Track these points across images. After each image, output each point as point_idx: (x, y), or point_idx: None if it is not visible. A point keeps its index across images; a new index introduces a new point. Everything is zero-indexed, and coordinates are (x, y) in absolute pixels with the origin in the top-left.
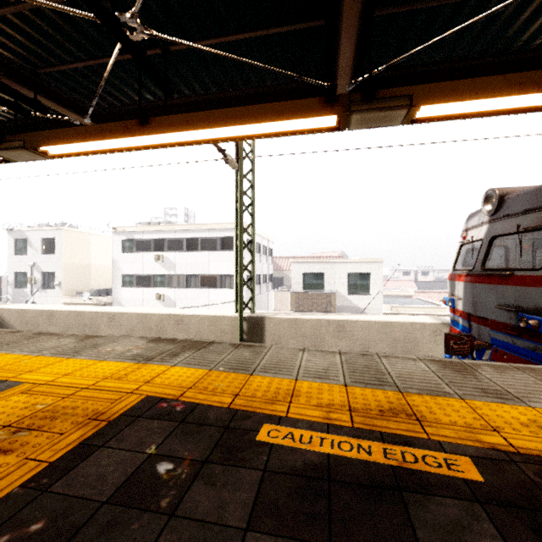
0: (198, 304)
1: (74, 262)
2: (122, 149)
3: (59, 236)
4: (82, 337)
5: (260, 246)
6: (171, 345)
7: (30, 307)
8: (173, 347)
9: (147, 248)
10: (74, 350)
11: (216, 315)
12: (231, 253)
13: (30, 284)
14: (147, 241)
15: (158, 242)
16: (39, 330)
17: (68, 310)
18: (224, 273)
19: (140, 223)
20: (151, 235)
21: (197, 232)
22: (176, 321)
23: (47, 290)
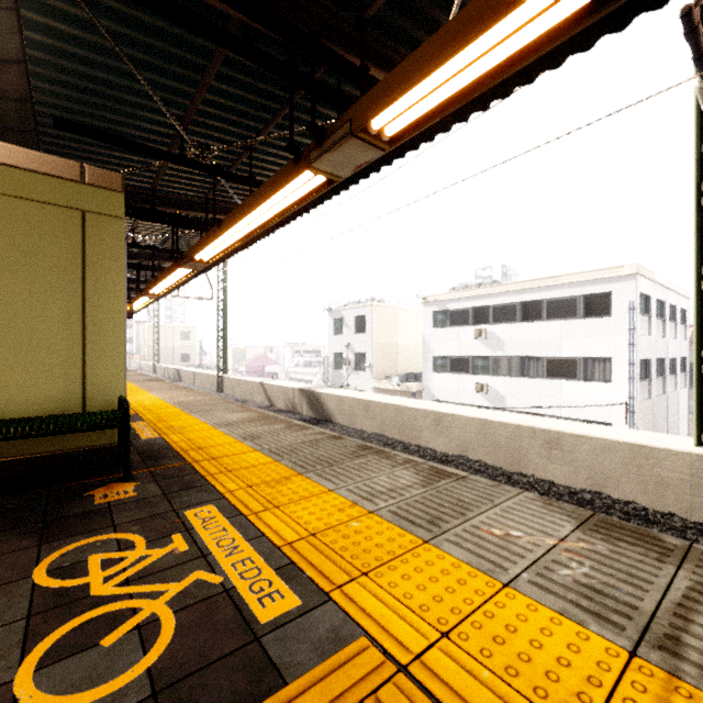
0: (542, 403)
1: (382, 341)
2: (538, 44)
3: (369, 313)
4: (425, 471)
5: (663, 306)
6: (672, 569)
7: (347, 394)
8: (690, 583)
9: (464, 321)
10: (426, 510)
11: (642, 444)
12: (606, 321)
13: (344, 366)
14: (464, 311)
15: (479, 311)
16: (355, 423)
17: (384, 402)
18: (592, 354)
19: (454, 288)
20: (469, 303)
21: (540, 291)
22: (546, 441)
23: (358, 372)
